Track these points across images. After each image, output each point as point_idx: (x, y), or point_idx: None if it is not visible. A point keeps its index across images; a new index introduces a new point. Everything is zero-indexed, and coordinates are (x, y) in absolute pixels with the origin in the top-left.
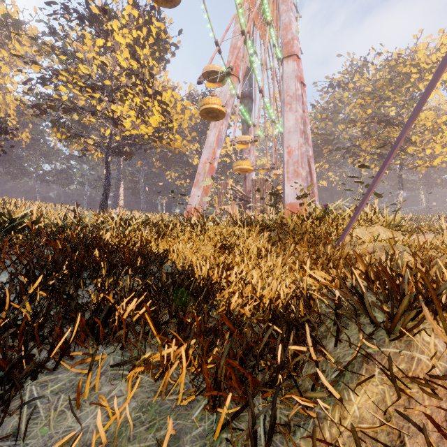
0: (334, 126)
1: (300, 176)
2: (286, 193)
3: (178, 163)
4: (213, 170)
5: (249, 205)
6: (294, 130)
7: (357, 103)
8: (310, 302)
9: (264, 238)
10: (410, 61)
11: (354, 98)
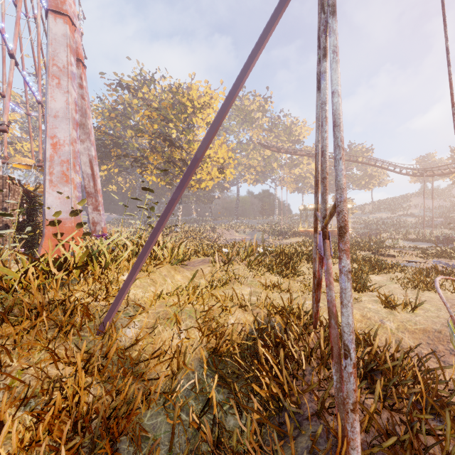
0: (124, 130)
1: (72, 182)
2: (47, 203)
3: None
4: None
5: None
6: (64, 117)
7: (146, 114)
8: None
9: None
10: (187, 95)
11: (142, 107)
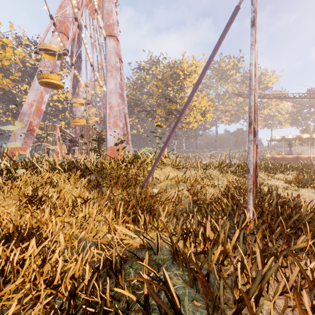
0: (141, 95)
1: (119, 126)
2: (108, 138)
3: (2, 100)
4: (40, 112)
5: (78, 146)
6: (114, 92)
7: (154, 83)
8: (119, 276)
9: (82, 185)
10: (180, 67)
11: (152, 80)
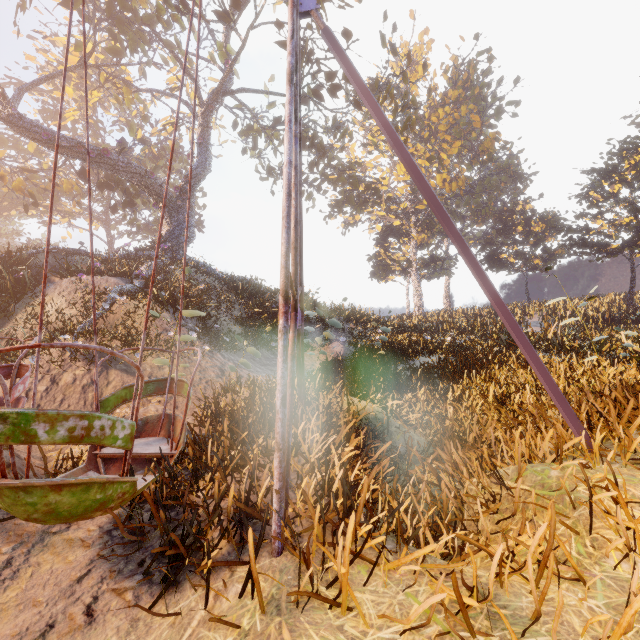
0: None
1: None
2: None
3: None
4: None
5: None
6: None
7: None
8: None
9: None
10: None
11: None
